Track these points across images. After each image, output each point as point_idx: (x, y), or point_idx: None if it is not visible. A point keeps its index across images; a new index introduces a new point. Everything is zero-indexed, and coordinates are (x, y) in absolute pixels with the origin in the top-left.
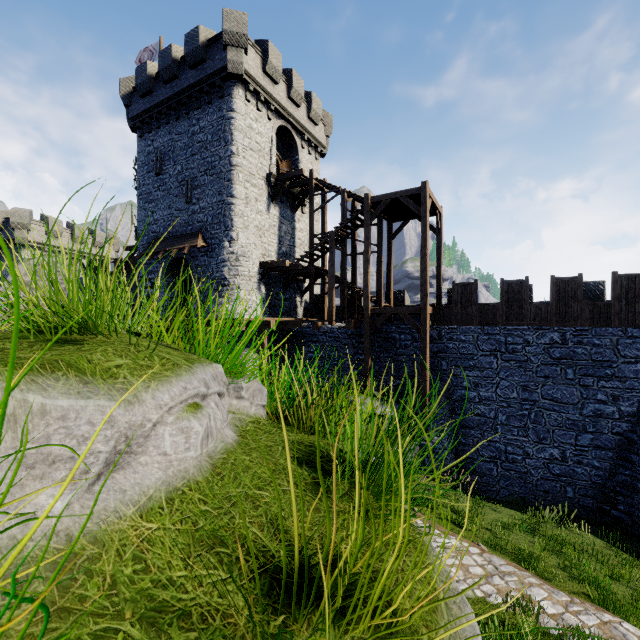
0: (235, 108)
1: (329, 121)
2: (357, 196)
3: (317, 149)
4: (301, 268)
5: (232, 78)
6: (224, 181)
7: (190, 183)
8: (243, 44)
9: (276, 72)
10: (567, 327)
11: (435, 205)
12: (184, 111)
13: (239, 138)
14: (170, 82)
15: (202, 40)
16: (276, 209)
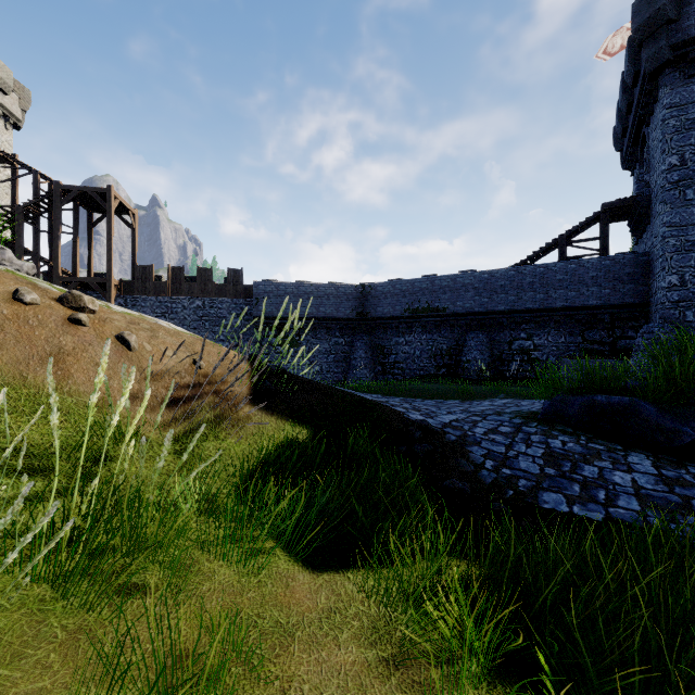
0: None
1: (26, 95)
2: (52, 181)
3: (8, 119)
4: None
5: None
6: None
7: None
8: None
9: None
10: (206, 298)
11: (126, 206)
12: None
13: None
14: None
15: None
16: None
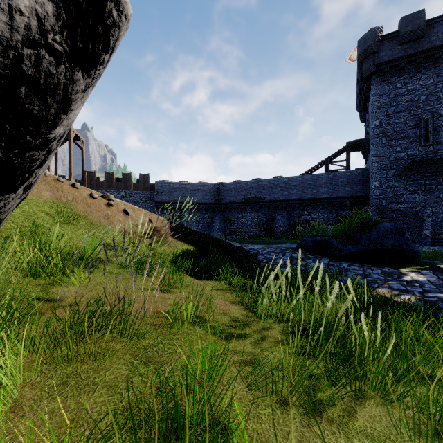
0: None
1: None
2: None
3: None
4: None
5: None
6: None
7: None
8: None
9: None
10: (127, 191)
11: (79, 136)
12: None
13: None
14: None
15: None
16: None
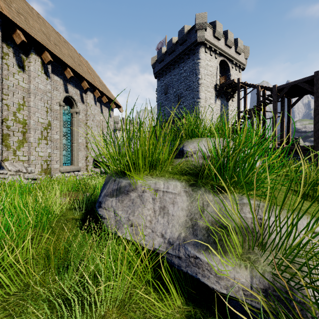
0: (200, 57)
1: (247, 50)
2: (267, 87)
3: (240, 67)
4: (233, 129)
5: (199, 44)
6: (195, 92)
7: (179, 96)
8: (204, 27)
9: (219, 34)
10: None
11: None
12: (177, 65)
13: (202, 71)
14: (171, 54)
15: (185, 31)
16: (219, 101)
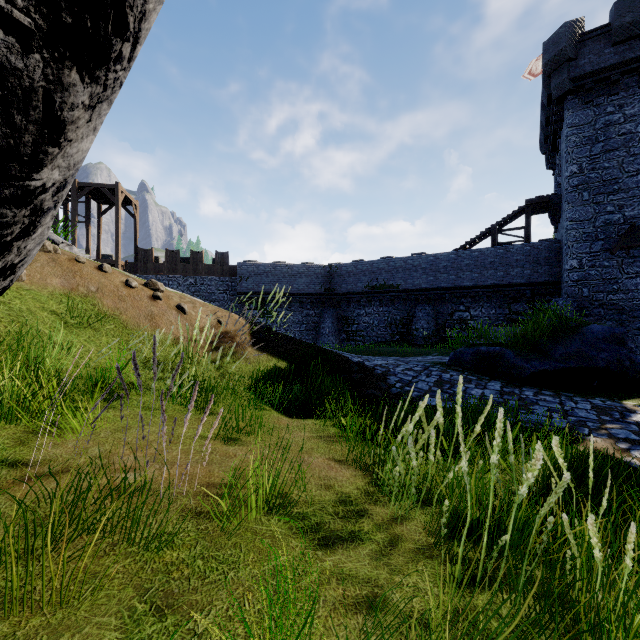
0: None
1: None
2: None
3: None
4: None
5: None
6: None
7: None
8: None
9: None
10: (198, 276)
11: (130, 199)
12: None
13: None
14: None
15: None
16: None
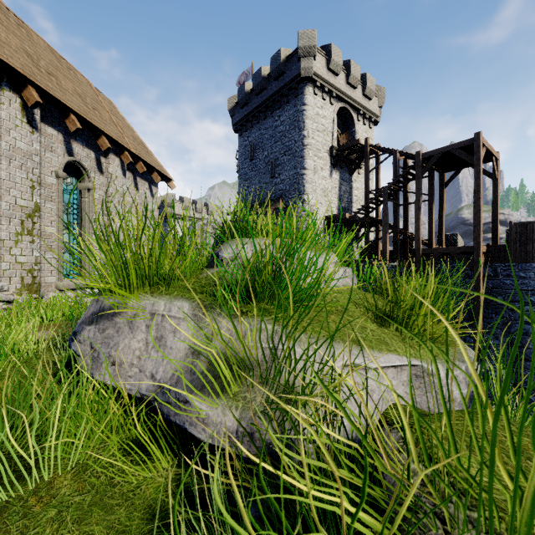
0: (306, 102)
1: (382, 93)
2: (409, 154)
3: (371, 119)
4: (358, 219)
5: (304, 80)
6: (298, 158)
7: (273, 163)
8: (312, 53)
9: (337, 66)
10: None
11: (490, 152)
12: (269, 112)
13: (309, 124)
14: (260, 93)
15: (283, 58)
16: (337, 174)
